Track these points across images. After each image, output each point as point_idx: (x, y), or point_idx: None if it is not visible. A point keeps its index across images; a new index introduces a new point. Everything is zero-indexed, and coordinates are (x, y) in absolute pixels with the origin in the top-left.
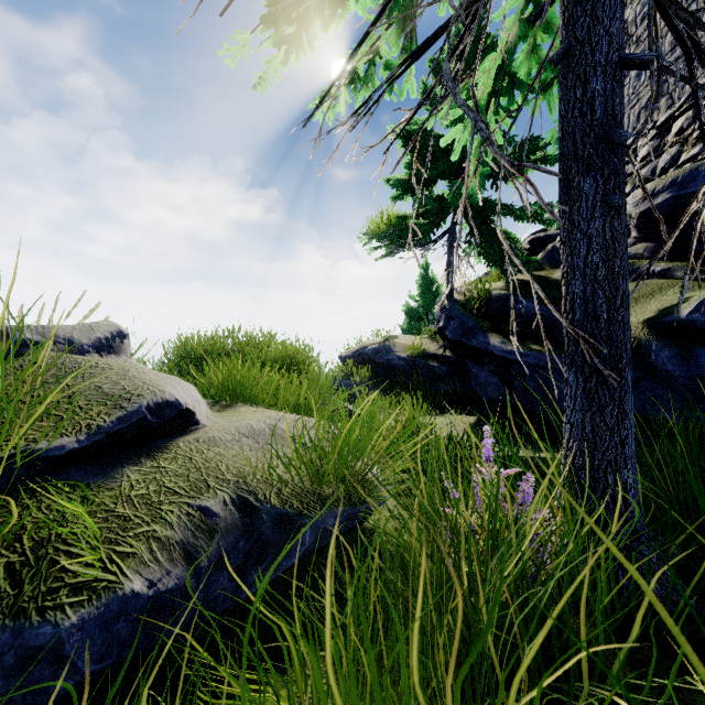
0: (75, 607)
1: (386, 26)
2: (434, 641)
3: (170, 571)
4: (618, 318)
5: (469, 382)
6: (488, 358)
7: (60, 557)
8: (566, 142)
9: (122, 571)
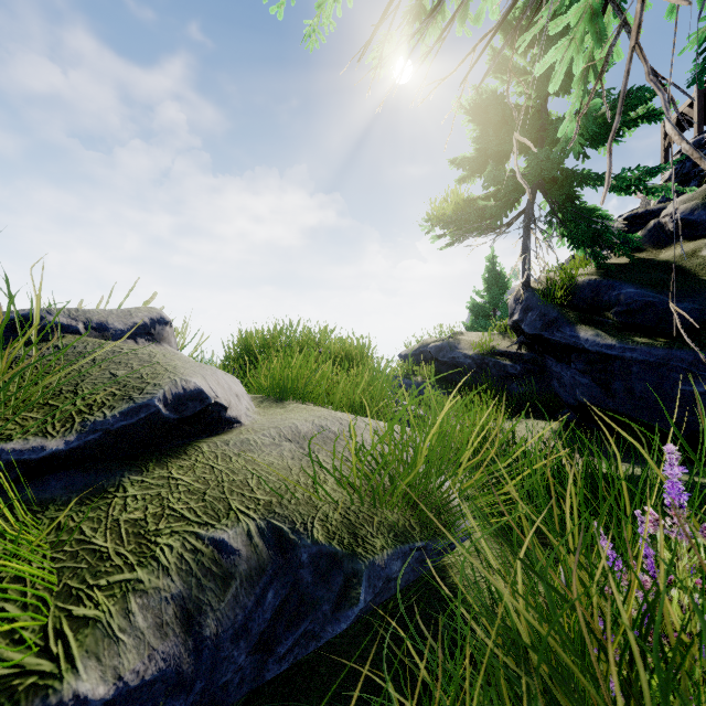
0: None
1: None
2: None
3: (153, 647)
4: None
5: (549, 383)
6: (577, 354)
7: None
8: None
9: (69, 654)
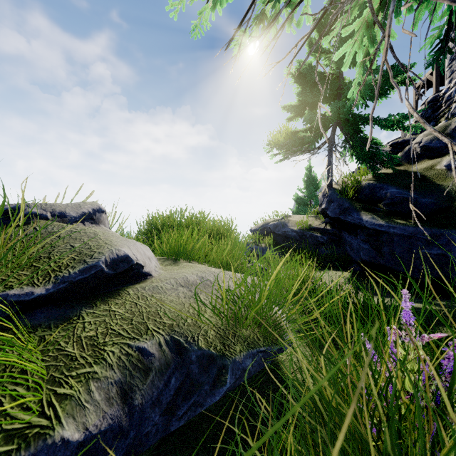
0: None
1: None
2: None
3: (105, 411)
4: None
5: (344, 248)
6: (361, 230)
7: (4, 398)
8: None
9: (57, 415)
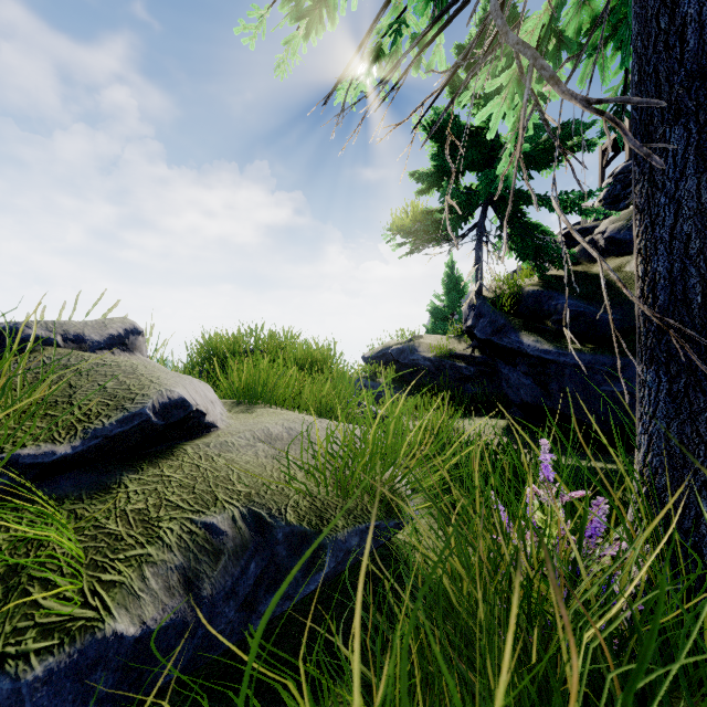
0: (42, 654)
1: None
2: None
3: (165, 603)
4: None
5: (499, 384)
6: (521, 358)
7: (33, 587)
8: (645, 86)
9: (105, 605)
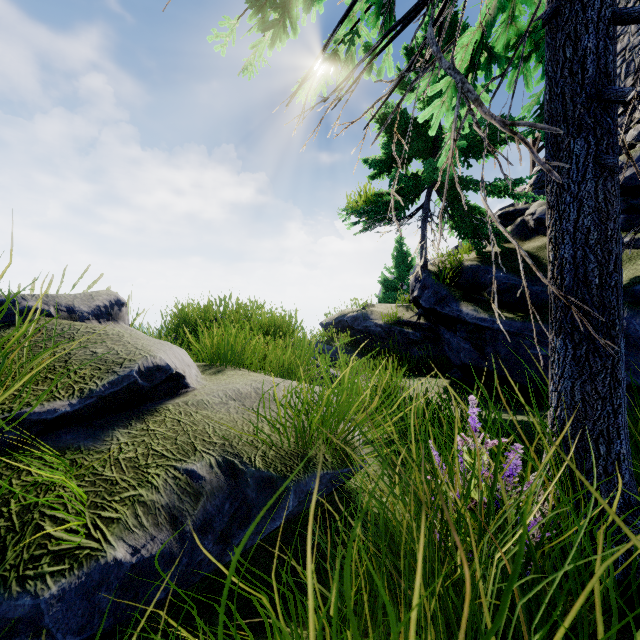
0: (56, 577)
1: (365, 9)
2: (425, 626)
3: (154, 536)
4: (611, 284)
5: (442, 348)
6: (461, 325)
7: (45, 523)
8: (555, 104)
9: (106, 537)
